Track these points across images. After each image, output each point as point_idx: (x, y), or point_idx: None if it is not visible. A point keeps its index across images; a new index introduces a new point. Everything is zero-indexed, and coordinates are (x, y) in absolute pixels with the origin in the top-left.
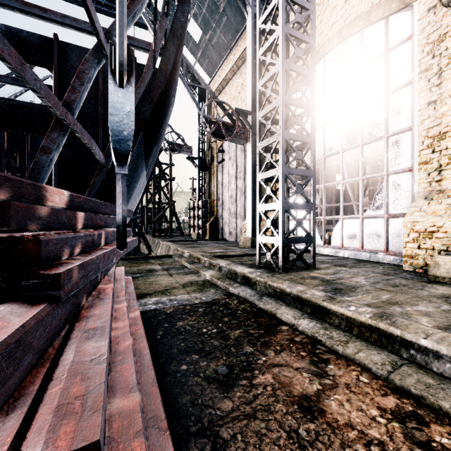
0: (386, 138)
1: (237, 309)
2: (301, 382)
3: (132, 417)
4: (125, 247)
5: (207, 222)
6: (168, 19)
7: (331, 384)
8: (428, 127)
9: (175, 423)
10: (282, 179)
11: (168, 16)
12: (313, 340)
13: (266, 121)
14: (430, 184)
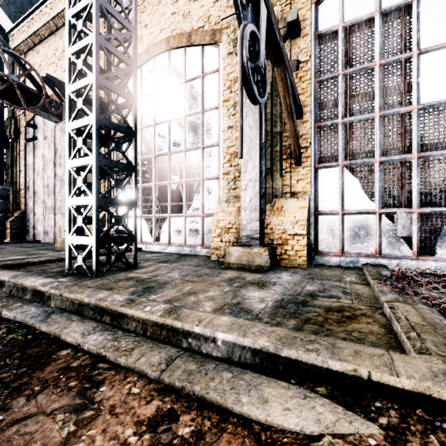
0: (202, 148)
1: None
2: (48, 432)
3: None
4: None
5: (7, 218)
6: None
7: (92, 415)
8: (228, 146)
9: None
10: (95, 170)
11: None
12: (98, 357)
13: (77, 98)
14: (229, 191)
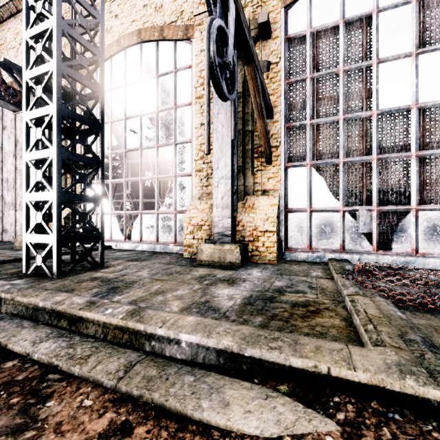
0: (175, 145)
1: None
2: None
3: None
4: None
5: None
6: None
7: (33, 436)
8: (201, 143)
9: None
10: (56, 163)
11: None
12: (48, 368)
13: (36, 85)
14: (202, 188)
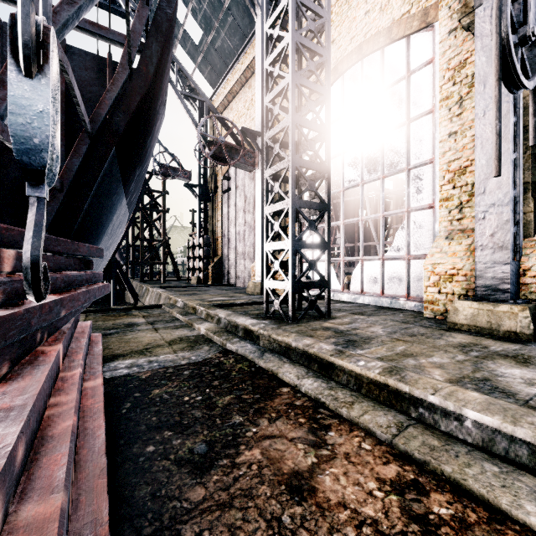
0: (407, 170)
1: (232, 369)
2: (295, 455)
3: (45, 529)
4: (42, 297)
5: (210, 264)
6: (150, 8)
7: (329, 455)
8: (449, 160)
9: (125, 525)
10: (291, 213)
11: (150, 5)
12: (317, 402)
13: (274, 144)
14: (451, 223)
